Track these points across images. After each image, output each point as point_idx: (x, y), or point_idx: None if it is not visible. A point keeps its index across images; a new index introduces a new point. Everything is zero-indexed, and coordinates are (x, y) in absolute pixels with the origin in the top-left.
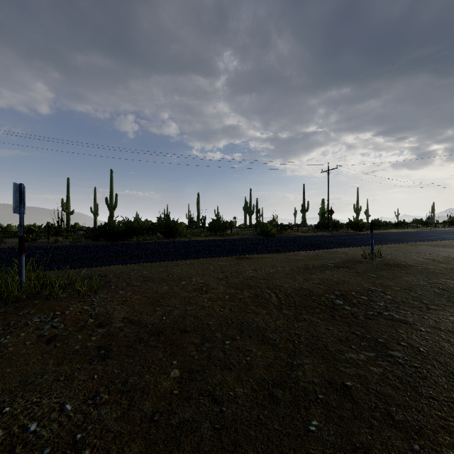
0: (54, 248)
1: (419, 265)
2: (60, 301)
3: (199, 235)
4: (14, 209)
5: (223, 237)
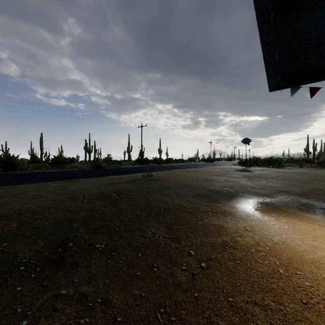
0: None
1: (165, 179)
2: None
3: (41, 169)
4: None
5: (63, 169)
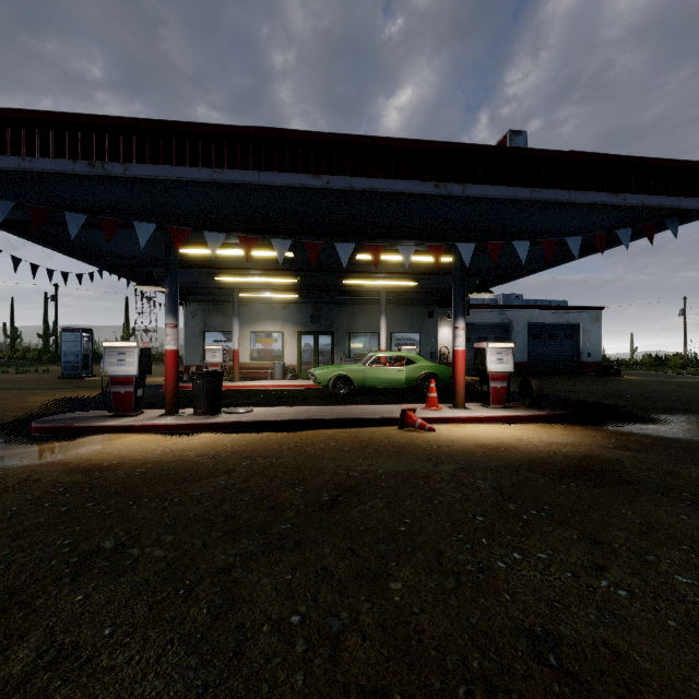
0: None
1: None
2: None
3: None
4: None
5: None
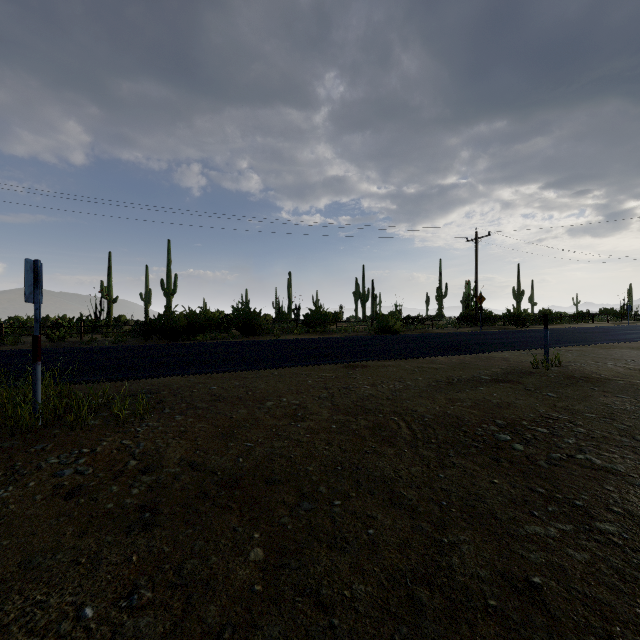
0: (88, 351)
1: (620, 379)
2: (90, 432)
3: (291, 333)
4: (27, 297)
5: (324, 335)
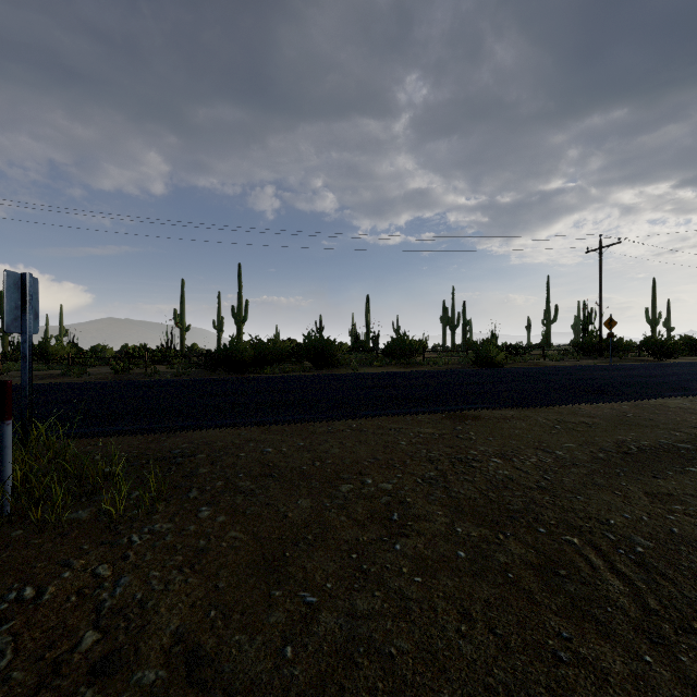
0: (145, 385)
1: None
2: (62, 539)
3: (370, 365)
4: (7, 324)
5: (410, 367)
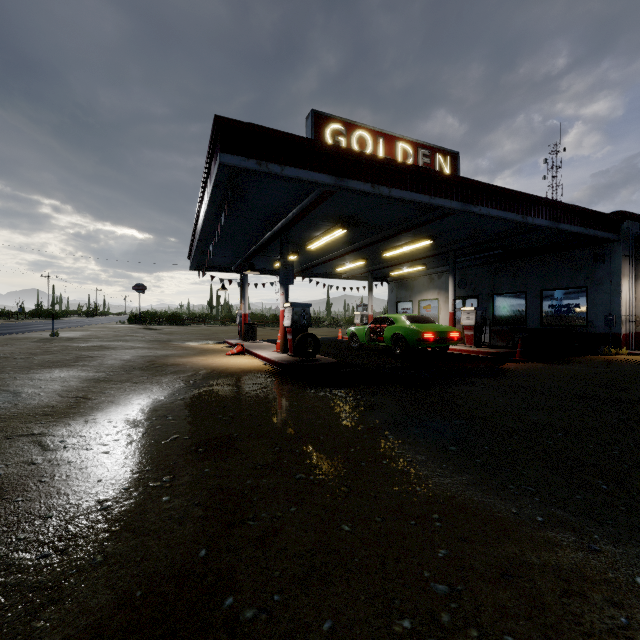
0: None
1: (84, 337)
2: None
3: None
4: None
5: None
